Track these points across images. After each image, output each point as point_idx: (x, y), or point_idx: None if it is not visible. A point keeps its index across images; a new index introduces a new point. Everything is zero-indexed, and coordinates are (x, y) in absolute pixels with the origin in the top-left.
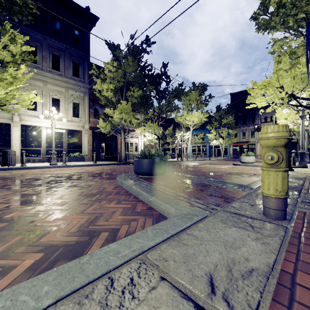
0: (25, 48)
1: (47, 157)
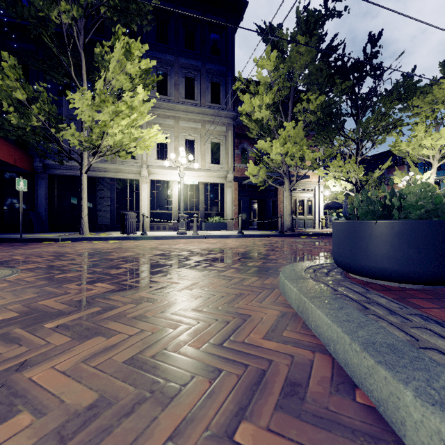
0: (145, 64)
1: None
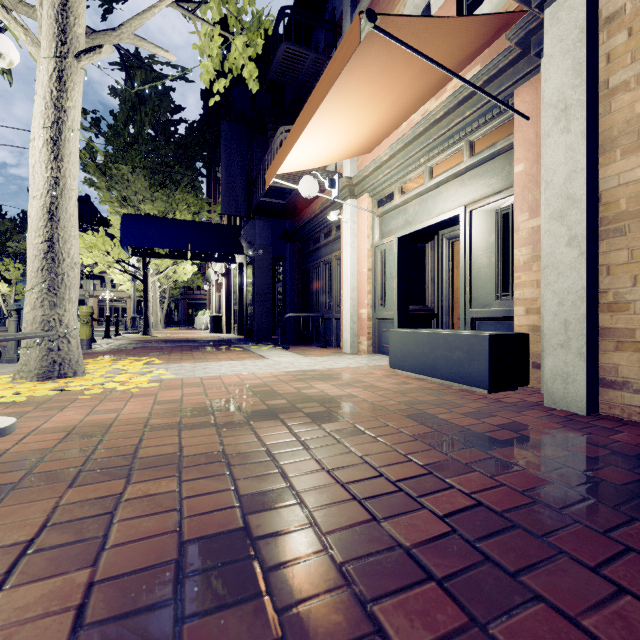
0: None
1: None
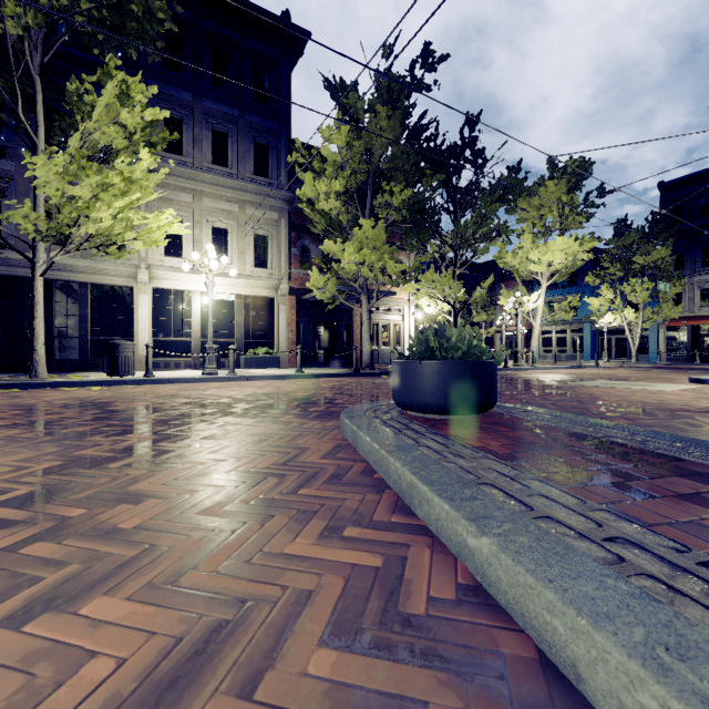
0: (152, 114)
1: (202, 357)
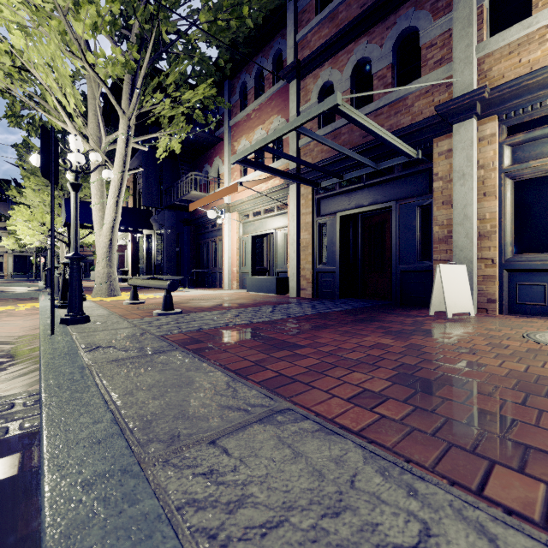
0: None
1: None
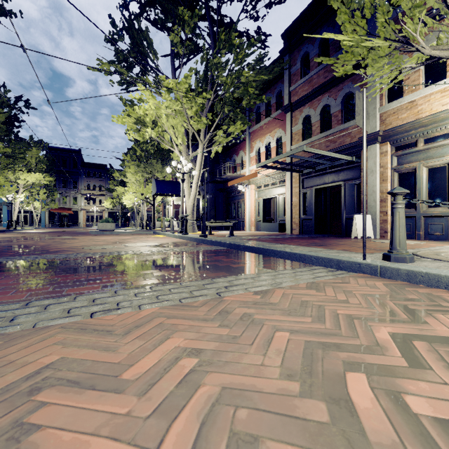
0: None
1: None
